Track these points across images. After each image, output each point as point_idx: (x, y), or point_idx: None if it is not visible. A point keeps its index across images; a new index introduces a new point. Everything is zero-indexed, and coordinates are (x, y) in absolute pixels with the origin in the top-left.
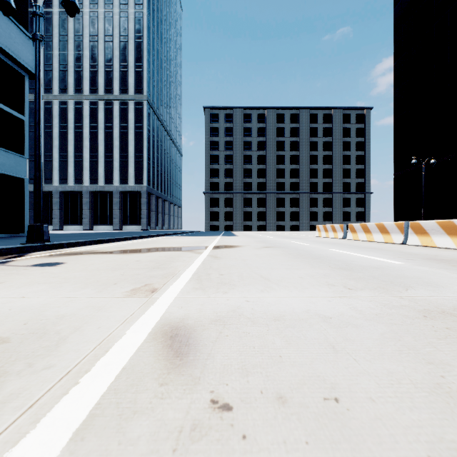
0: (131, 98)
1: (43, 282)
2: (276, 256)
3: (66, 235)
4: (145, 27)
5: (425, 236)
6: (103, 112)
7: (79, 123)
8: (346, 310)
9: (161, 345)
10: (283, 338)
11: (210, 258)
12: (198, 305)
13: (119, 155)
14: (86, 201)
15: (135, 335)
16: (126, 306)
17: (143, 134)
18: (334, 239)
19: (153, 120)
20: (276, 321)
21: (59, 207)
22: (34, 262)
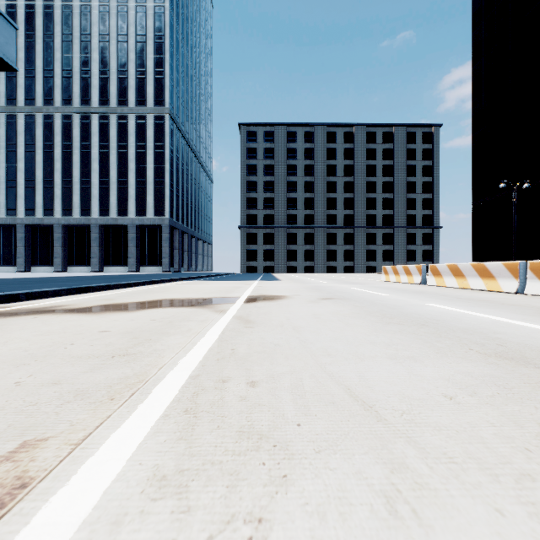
0: (150, 111)
1: None
2: (350, 319)
3: (52, 280)
4: (167, 25)
5: None
6: (115, 128)
7: (86, 142)
8: None
9: None
10: None
11: (236, 325)
12: None
13: (135, 180)
14: (94, 237)
15: None
16: None
17: (165, 155)
18: (410, 285)
19: (177, 138)
20: None
21: (62, 244)
22: None
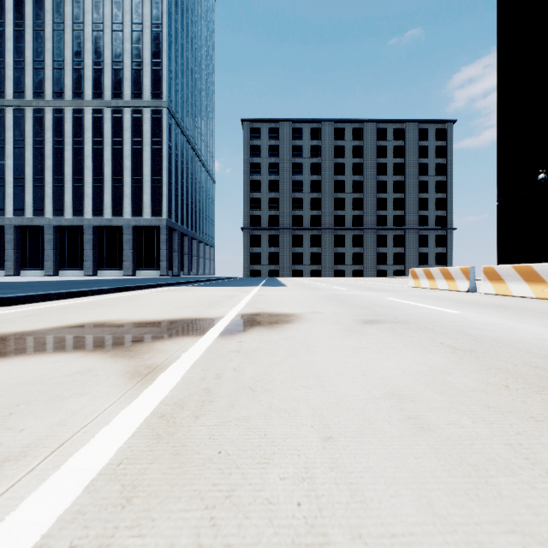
0: (147, 104)
1: None
2: None
3: None
4: (165, 12)
5: None
6: (110, 123)
7: (79, 138)
8: None
9: None
10: None
11: (87, 542)
12: None
13: (131, 178)
14: (87, 239)
15: None
16: None
17: (163, 152)
18: (457, 293)
19: (176, 134)
20: None
21: (53, 246)
22: None
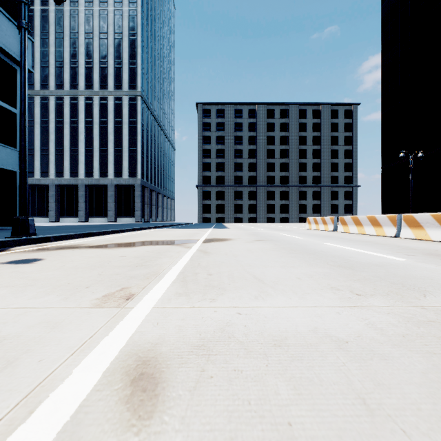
0: (125, 93)
1: (6, 285)
2: (269, 251)
3: (58, 228)
4: (139, 25)
5: (419, 229)
6: (98, 107)
7: (75, 118)
8: (363, 328)
9: (115, 399)
10: (289, 381)
11: (199, 254)
12: (178, 321)
13: (114, 149)
14: (81, 194)
15: (83, 377)
16: (89, 322)
17: (137, 129)
18: (325, 232)
19: (147, 115)
20: (277, 348)
21: (55, 200)
22: (11, 258)
